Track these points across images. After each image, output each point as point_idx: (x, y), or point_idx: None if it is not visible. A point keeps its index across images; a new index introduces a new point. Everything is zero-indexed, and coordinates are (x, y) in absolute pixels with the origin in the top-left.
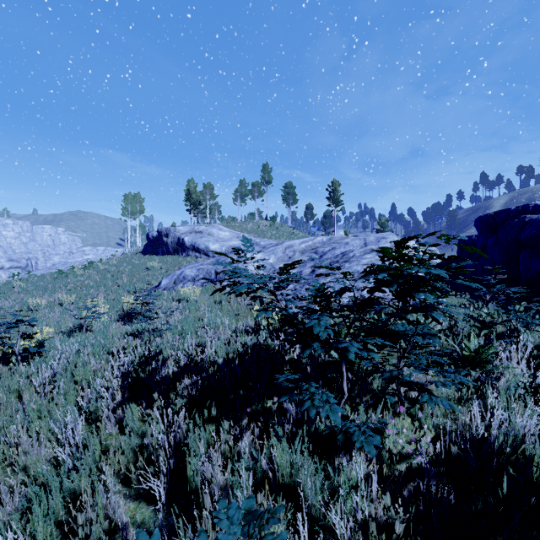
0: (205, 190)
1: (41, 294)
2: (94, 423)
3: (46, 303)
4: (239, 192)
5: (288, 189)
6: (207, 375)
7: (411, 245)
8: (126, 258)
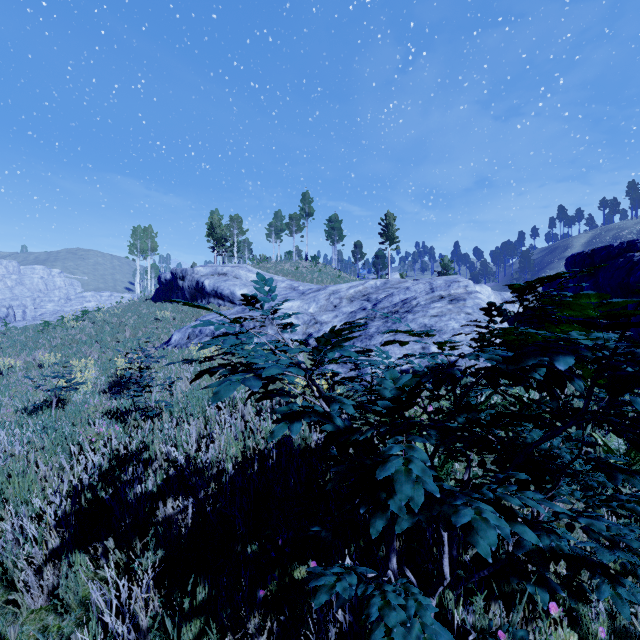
0: (232, 223)
1: (18, 353)
2: (13, 584)
3: (23, 364)
4: (273, 227)
5: (332, 223)
6: (205, 496)
7: (484, 291)
8: (133, 306)
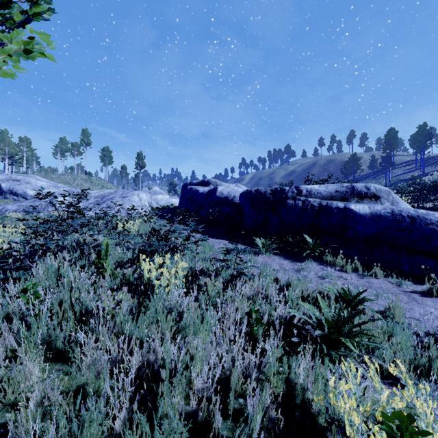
0: (21, 143)
1: None
2: None
3: None
4: (59, 148)
5: (105, 152)
6: None
7: (164, 197)
8: None
